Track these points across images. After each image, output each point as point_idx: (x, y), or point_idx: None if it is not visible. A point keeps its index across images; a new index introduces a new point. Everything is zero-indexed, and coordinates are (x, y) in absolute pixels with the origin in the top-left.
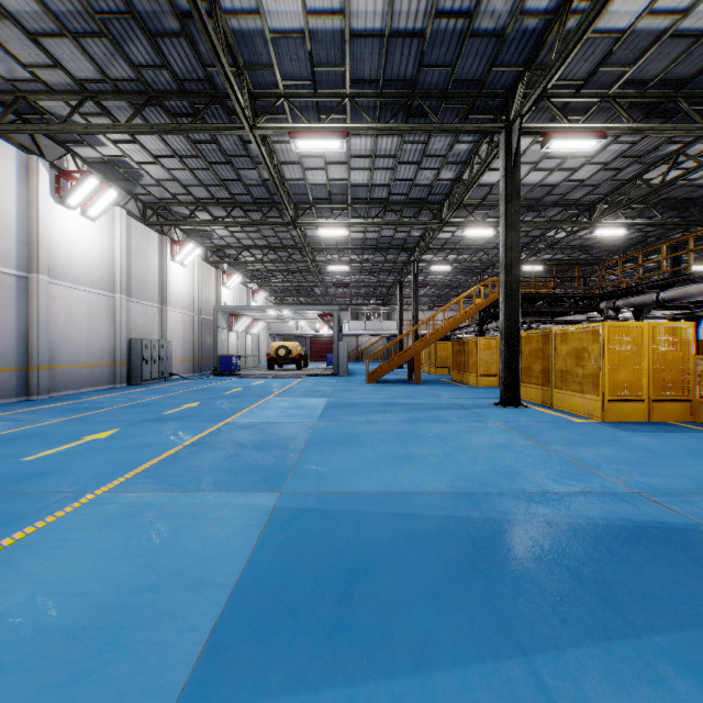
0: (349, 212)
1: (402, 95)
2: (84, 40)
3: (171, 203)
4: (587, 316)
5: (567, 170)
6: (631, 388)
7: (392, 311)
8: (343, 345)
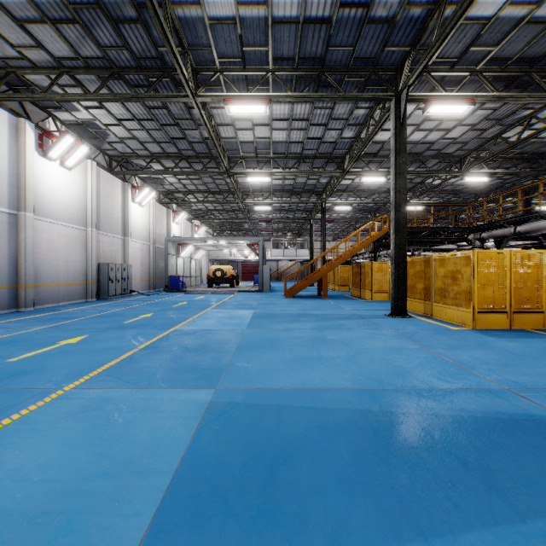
0: (271, 164)
1: (313, 70)
2: (60, 25)
3: (132, 157)
4: (457, 245)
5: (443, 130)
6: (495, 302)
7: (305, 241)
8: (266, 268)
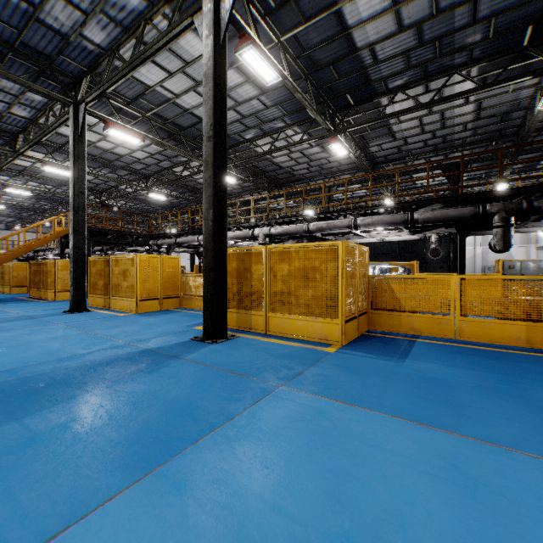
0: None
1: None
2: None
3: None
4: (146, 248)
5: (128, 149)
6: (152, 292)
7: None
8: None
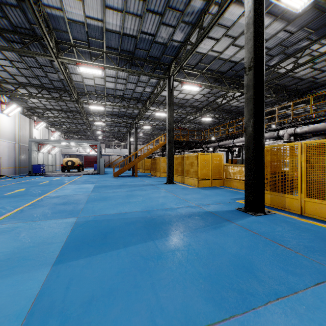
0: (105, 99)
1: (128, 57)
2: None
3: (2, 82)
4: (200, 150)
5: (192, 95)
6: (206, 175)
7: (126, 144)
8: (102, 160)
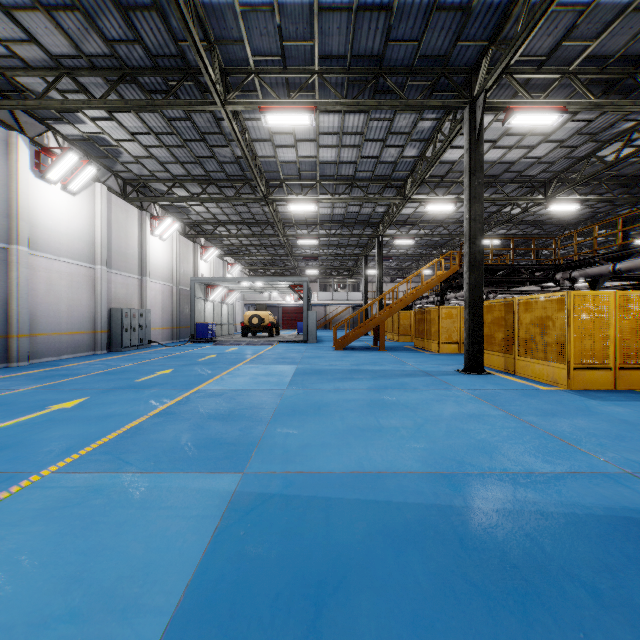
0: (318, 189)
1: (369, 71)
2: (57, 14)
3: (150, 180)
4: (541, 287)
5: (525, 148)
6: (596, 356)
7: (357, 283)
8: (312, 314)
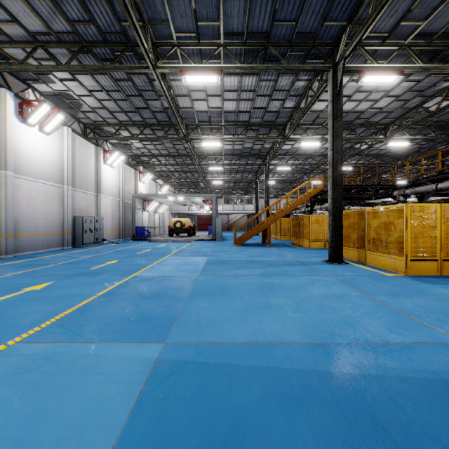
0: (223, 131)
1: (260, 44)
2: (32, 1)
3: (103, 124)
4: (382, 201)
5: (371, 101)
6: (426, 251)
7: (251, 198)
8: (218, 220)
